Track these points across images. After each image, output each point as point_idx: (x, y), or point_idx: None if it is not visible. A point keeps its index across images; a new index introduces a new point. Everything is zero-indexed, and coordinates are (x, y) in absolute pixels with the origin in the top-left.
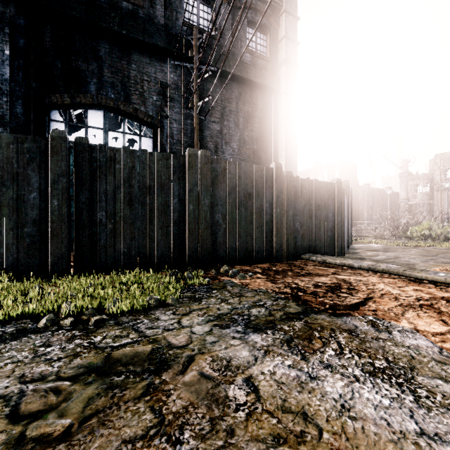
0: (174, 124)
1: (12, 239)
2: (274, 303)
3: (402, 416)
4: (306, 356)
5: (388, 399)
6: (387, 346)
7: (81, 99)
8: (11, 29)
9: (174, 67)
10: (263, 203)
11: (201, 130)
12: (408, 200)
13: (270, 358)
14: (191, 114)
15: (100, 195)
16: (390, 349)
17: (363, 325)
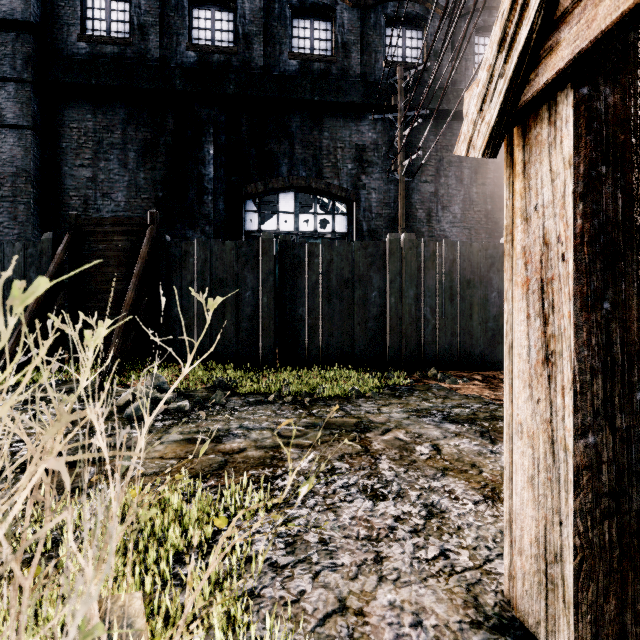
0: (373, 194)
1: (233, 333)
2: (483, 407)
3: None
4: (495, 442)
5: None
6: None
7: (274, 184)
8: (215, 128)
9: (373, 123)
10: (488, 292)
11: (408, 196)
12: None
13: (458, 438)
14: (394, 177)
15: (300, 291)
16: None
17: None
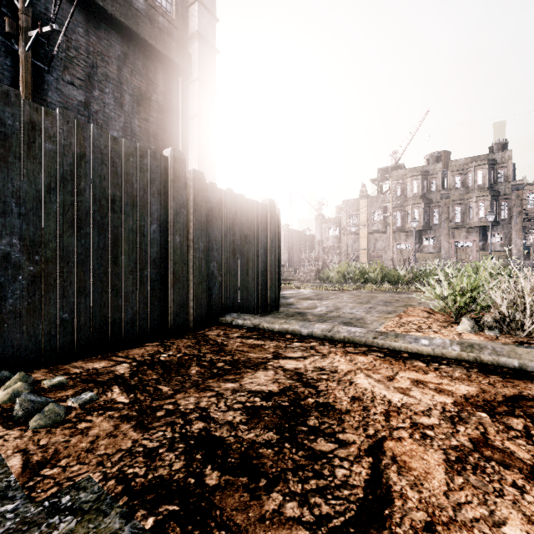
0: None
1: None
2: None
3: None
4: None
5: None
6: None
7: None
8: None
9: None
10: (145, 222)
11: (40, 89)
12: (323, 243)
13: None
14: (14, 50)
15: None
16: None
17: None
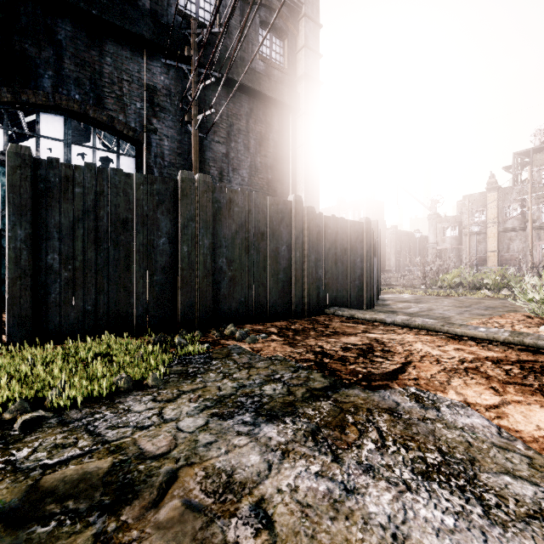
0: (166, 141)
1: None
2: (294, 375)
3: (474, 543)
4: (338, 456)
5: (451, 515)
6: (438, 430)
7: (30, 97)
8: None
9: (166, 68)
10: (279, 245)
11: (201, 151)
12: (437, 245)
13: (290, 464)
14: (188, 130)
15: (49, 230)
16: (442, 433)
17: (405, 400)
